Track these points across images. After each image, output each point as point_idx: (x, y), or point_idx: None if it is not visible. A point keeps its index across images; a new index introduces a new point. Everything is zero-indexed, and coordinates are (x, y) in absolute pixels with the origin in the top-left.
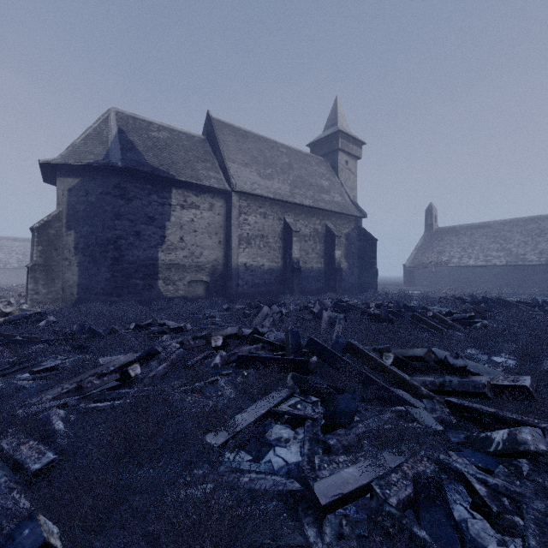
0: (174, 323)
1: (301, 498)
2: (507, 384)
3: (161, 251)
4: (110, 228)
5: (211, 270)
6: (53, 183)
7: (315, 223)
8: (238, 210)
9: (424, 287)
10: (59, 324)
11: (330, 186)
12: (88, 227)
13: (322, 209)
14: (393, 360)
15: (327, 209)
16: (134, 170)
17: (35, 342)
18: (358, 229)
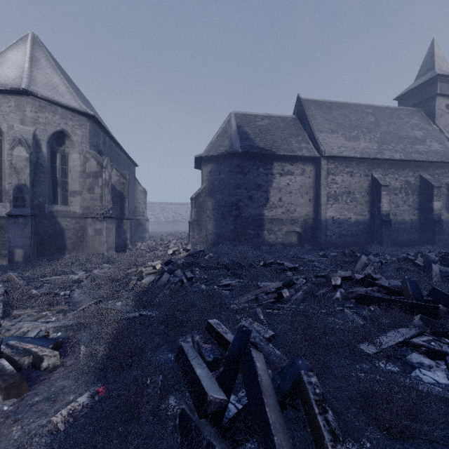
0: (288, 263)
1: None
2: None
3: (265, 209)
4: (233, 194)
5: (302, 223)
6: (198, 168)
7: (407, 175)
8: (326, 172)
9: None
10: (217, 258)
11: (424, 135)
12: (220, 195)
13: (415, 160)
14: None
15: (422, 160)
16: (248, 153)
17: (210, 268)
18: None
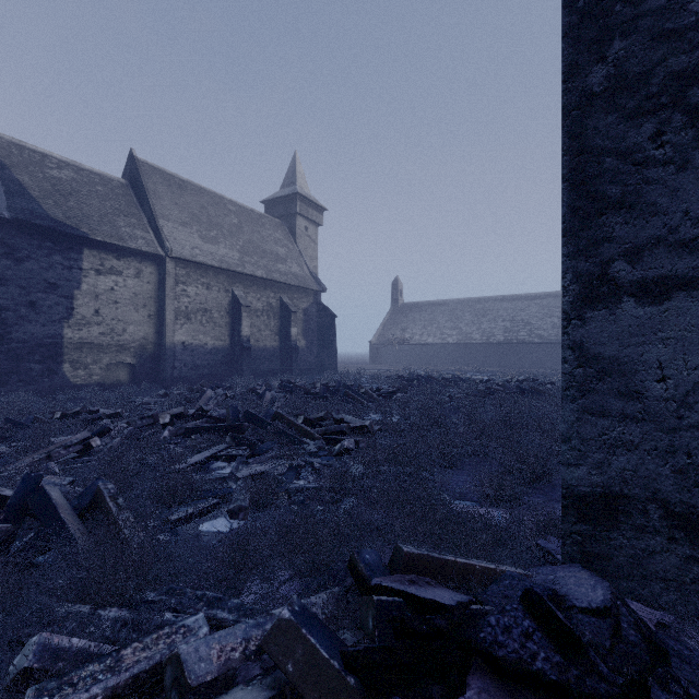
0: (106, 410)
1: (229, 478)
2: (359, 425)
3: (67, 326)
4: None
5: (137, 350)
6: None
7: (269, 296)
8: (174, 279)
9: (389, 365)
10: None
11: (287, 254)
12: None
13: (277, 281)
14: (303, 420)
15: (282, 281)
16: (28, 223)
17: None
18: (317, 304)
